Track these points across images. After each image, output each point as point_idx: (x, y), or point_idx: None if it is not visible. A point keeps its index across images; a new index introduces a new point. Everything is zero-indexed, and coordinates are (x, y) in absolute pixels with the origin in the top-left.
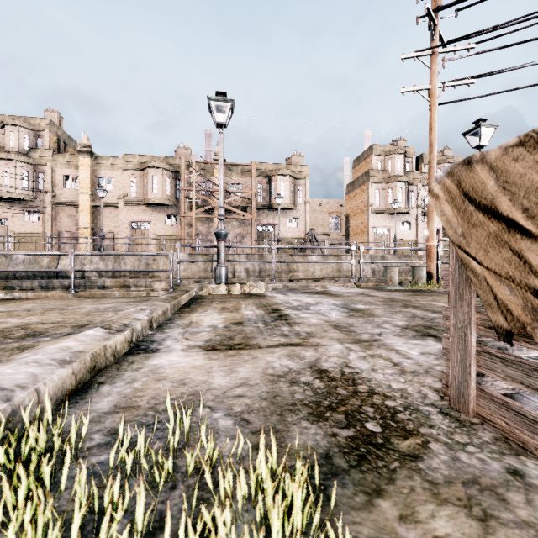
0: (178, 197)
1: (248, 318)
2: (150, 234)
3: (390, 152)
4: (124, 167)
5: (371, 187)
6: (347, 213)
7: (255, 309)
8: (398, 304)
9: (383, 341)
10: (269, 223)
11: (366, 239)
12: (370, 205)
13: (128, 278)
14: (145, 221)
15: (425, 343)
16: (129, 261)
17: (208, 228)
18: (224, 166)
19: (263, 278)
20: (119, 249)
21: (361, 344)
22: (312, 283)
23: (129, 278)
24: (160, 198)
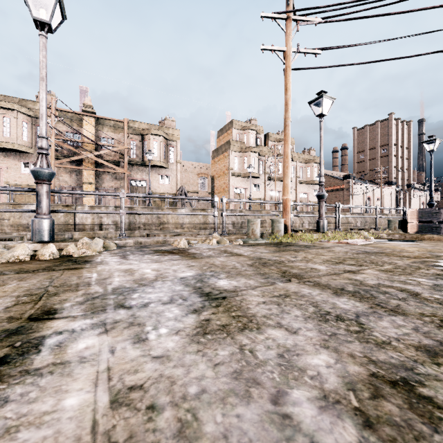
0: None
1: None
2: (1, 182)
3: (246, 128)
4: None
5: (231, 154)
6: (213, 174)
7: None
8: (274, 272)
9: None
10: (142, 178)
11: (228, 196)
12: (230, 169)
13: None
14: None
15: None
16: None
17: (76, 179)
18: (94, 119)
19: (133, 230)
20: None
21: None
22: (171, 238)
23: None
24: (13, 143)
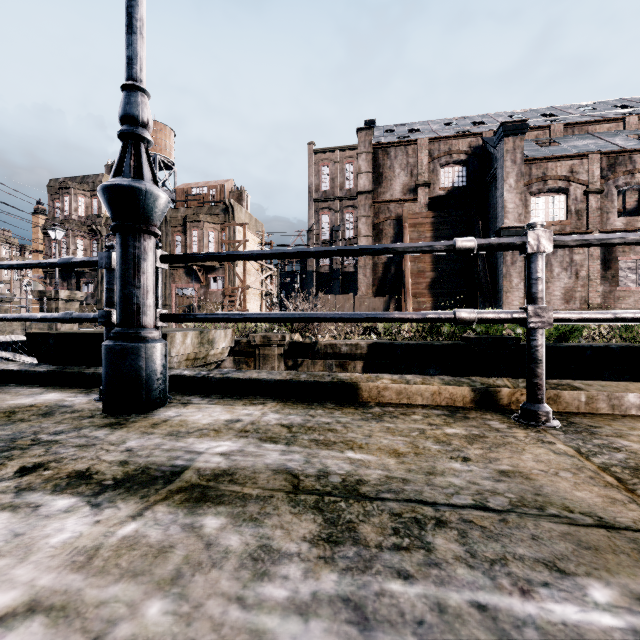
0: None
1: None
2: None
3: None
4: None
5: None
6: None
7: None
8: None
9: None
10: None
11: None
12: None
13: None
14: None
15: None
16: None
17: None
18: None
19: None
20: None
21: None
22: None
23: None
24: None
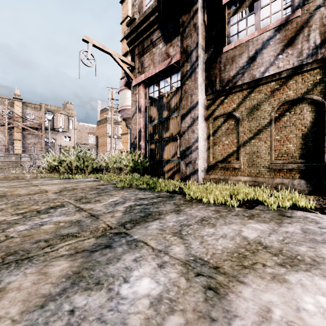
0: None
1: None
2: None
3: (116, 111)
4: None
5: (108, 125)
6: (97, 135)
7: None
8: None
9: None
10: (53, 137)
11: (106, 148)
12: (107, 133)
13: None
14: None
15: None
16: None
17: (9, 137)
18: (21, 103)
19: None
20: None
21: None
22: None
23: None
24: None
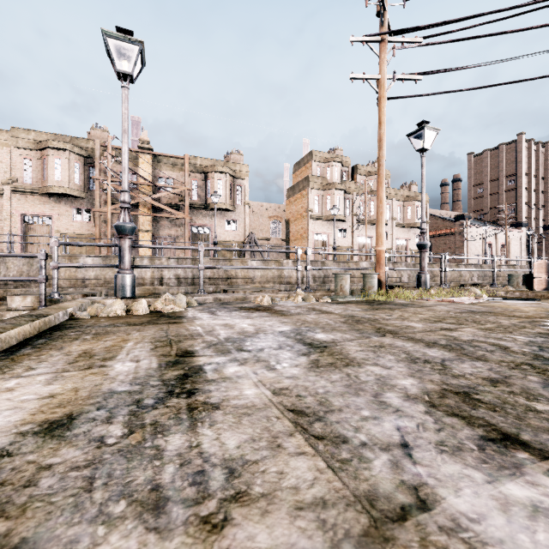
0: (92, 187)
1: (107, 391)
2: (52, 231)
3: (328, 160)
4: (13, 144)
5: (311, 193)
6: (288, 217)
7: (145, 356)
8: (369, 328)
9: (445, 504)
10: (205, 224)
11: (306, 244)
12: (310, 211)
13: (11, 288)
14: (44, 215)
15: (548, 497)
16: (13, 264)
17: None
18: (151, 156)
19: (197, 286)
20: (5, 249)
21: (400, 547)
22: (251, 294)
23: (14, 288)
24: (65, 188)
